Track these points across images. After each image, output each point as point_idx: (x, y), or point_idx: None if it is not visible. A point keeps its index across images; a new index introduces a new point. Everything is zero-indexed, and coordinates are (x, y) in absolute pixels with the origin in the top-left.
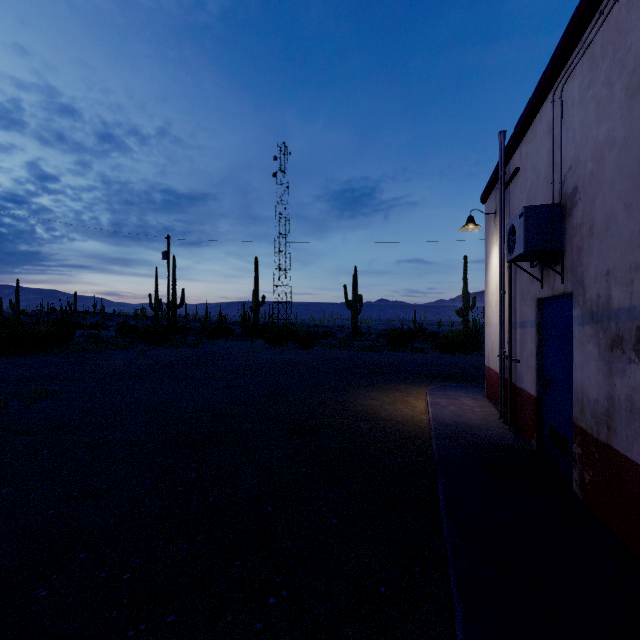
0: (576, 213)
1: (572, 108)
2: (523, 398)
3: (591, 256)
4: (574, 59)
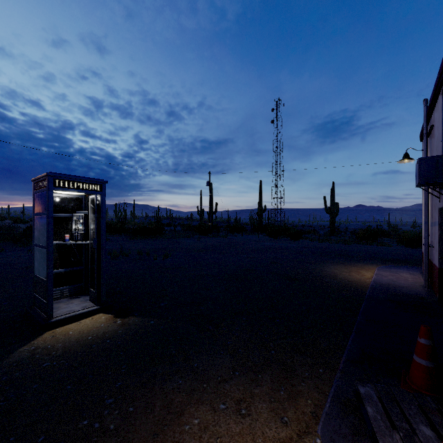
0: None
1: None
2: (434, 270)
3: None
4: None
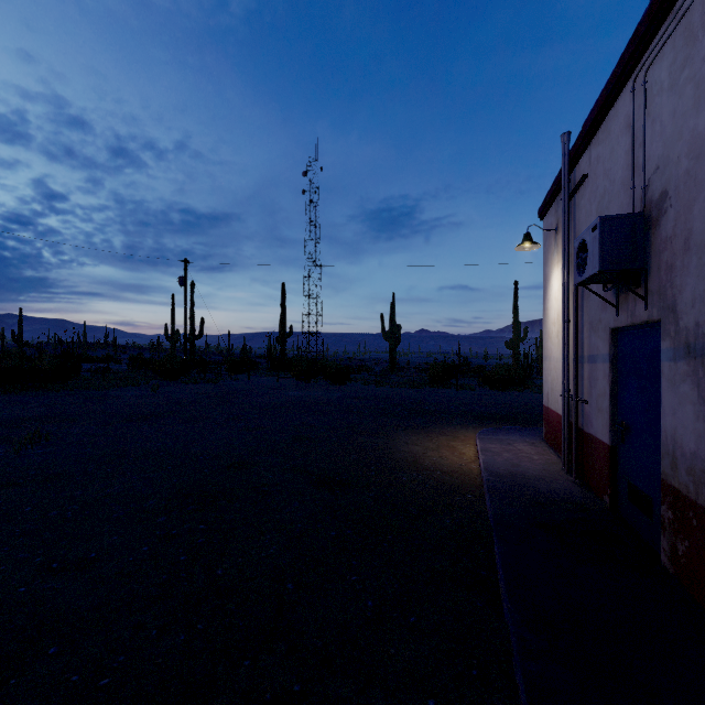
0: (665, 223)
1: (660, 95)
2: (592, 446)
3: (687, 275)
4: (663, 35)
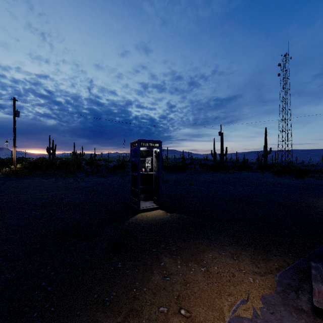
0: None
1: None
2: None
3: None
4: None
